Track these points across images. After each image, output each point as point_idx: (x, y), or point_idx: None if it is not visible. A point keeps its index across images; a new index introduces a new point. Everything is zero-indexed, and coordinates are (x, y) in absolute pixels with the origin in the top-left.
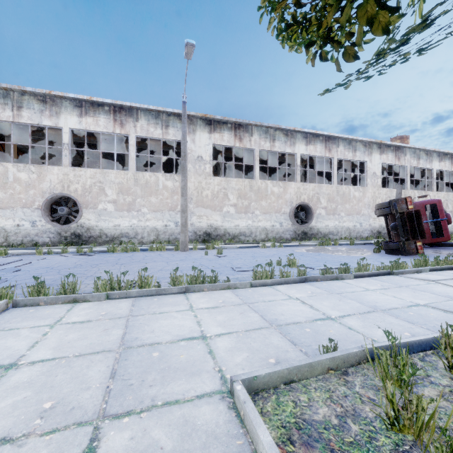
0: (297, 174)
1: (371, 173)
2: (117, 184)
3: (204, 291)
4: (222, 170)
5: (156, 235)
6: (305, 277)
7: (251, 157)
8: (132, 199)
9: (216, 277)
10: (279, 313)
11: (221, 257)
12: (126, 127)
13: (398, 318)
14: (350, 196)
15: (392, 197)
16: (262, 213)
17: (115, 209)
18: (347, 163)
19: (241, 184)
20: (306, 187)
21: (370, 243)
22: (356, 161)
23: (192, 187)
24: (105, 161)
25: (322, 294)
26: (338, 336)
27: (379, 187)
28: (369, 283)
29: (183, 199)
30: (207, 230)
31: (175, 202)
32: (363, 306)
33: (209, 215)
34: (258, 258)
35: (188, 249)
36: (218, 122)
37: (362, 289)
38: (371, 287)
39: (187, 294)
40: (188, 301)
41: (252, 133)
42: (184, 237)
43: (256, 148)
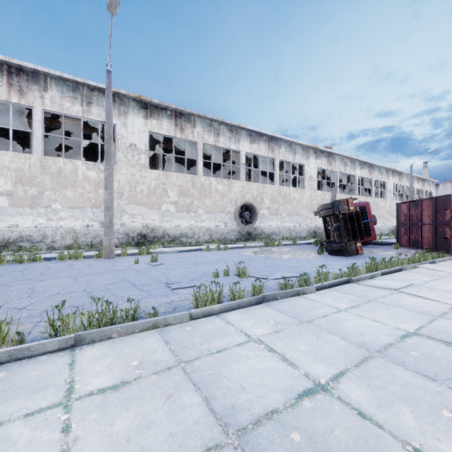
0: (242, 172)
1: (309, 176)
2: (13, 170)
3: (111, 339)
4: (161, 162)
5: (74, 238)
6: (262, 295)
7: (194, 151)
8: (37, 191)
9: (135, 309)
10: (236, 384)
11: (155, 266)
12: (28, 96)
13: (408, 368)
14: (290, 197)
15: (325, 200)
16: (206, 212)
17: (10, 204)
18: (287, 165)
19: (183, 179)
20: (250, 187)
21: (310, 242)
22: (296, 163)
23: (123, 180)
24: (7, 143)
25: (291, 327)
26: (355, 450)
27: (314, 189)
28: (335, 298)
29: (107, 193)
30: (142, 231)
31: (101, 197)
32: (351, 345)
33: (145, 214)
34: (201, 266)
35: (114, 256)
36: (155, 106)
37: (333, 309)
38: (340, 305)
39: (78, 349)
40: (70, 373)
41: (195, 124)
42: (108, 241)
43: (199, 142)
